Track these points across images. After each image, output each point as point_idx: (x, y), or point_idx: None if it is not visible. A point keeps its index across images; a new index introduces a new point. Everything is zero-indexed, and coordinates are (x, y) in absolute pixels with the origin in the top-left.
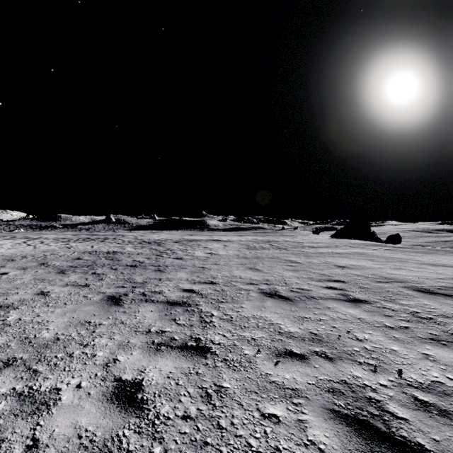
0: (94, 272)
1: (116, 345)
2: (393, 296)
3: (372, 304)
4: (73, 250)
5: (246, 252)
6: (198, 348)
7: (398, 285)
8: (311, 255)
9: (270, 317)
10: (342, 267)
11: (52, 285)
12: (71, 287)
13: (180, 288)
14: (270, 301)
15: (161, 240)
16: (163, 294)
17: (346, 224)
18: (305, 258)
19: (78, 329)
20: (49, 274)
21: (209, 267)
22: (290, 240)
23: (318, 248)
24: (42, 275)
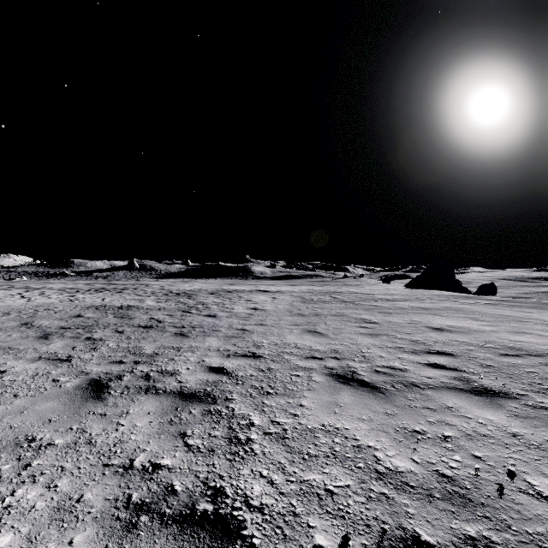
0: (90, 336)
1: (50, 510)
2: (543, 382)
3: (519, 401)
4: (76, 304)
5: (301, 307)
6: (216, 523)
7: (537, 361)
8: (389, 311)
9: (353, 430)
10: (438, 330)
11: (16, 359)
12: (42, 363)
13: (205, 365)
14: (347, 392)
15: (193, 290)
16: (177, 377)
17: (424, 271)
18: (382, 316)
19: (3, 458)
20: (24, 339)
21: (252, 330)
22: (356, 291)
23: (394, 301)
24: (14, 342)
